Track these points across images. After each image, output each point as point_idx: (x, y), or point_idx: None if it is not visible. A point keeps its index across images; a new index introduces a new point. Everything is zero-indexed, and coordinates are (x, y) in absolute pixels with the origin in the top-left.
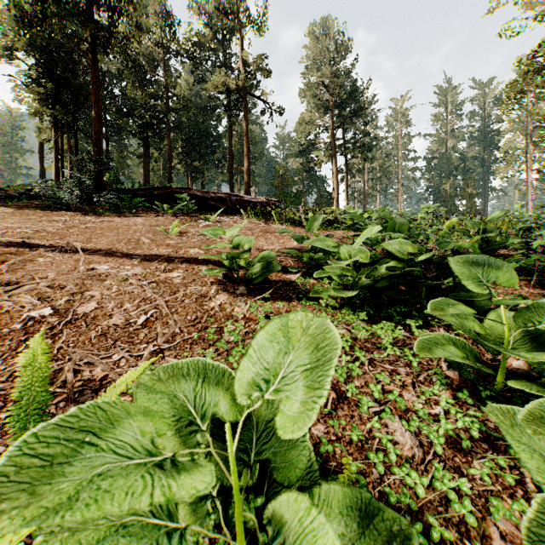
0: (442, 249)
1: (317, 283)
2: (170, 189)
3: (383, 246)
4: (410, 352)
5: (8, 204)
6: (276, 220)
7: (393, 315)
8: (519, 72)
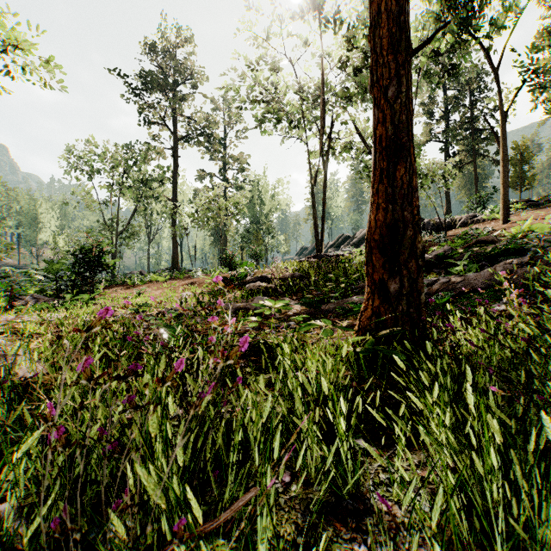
0: None
1: None
2: None
3: None
4: None
5: (535, 208)
6: None
7: None
8: None
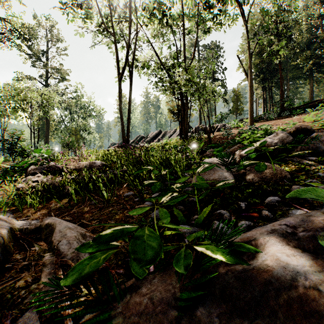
0: None
1: None
2: (317, 101)
3: None
4: None
5: (256, 122)
6: None
7: None
8: None
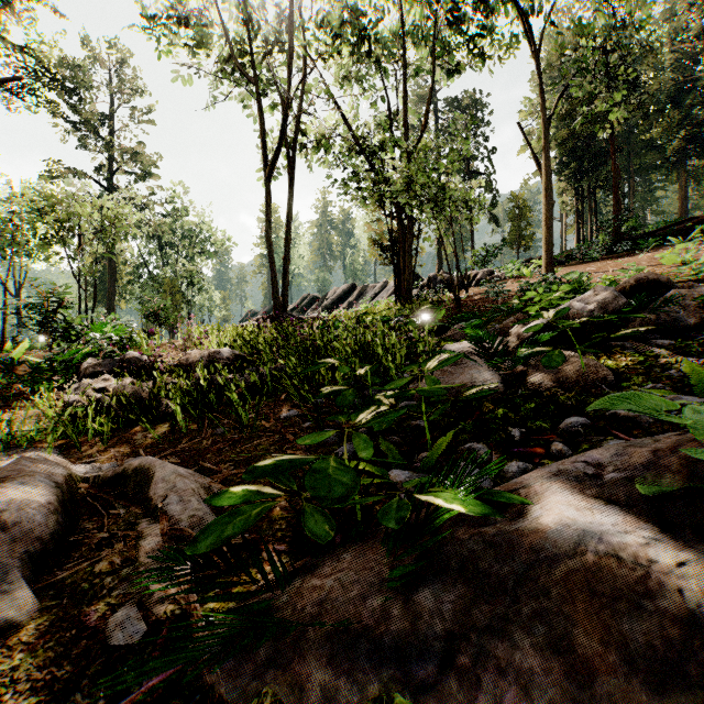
0: None
1: None
2: (694, 219)
3: None
4: None
5: (561, 266)
6: None
7: None
8: None
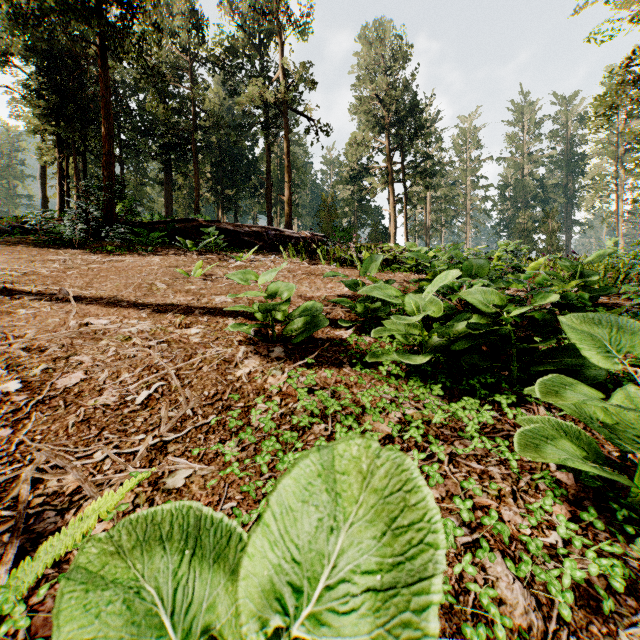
0: (542, 302)
1: (374, 343)
2: (196, 222)
3: (462, 296)
4: (505, 443)
5: None
6: (322, 260)
7: (477, 388)
8: (611, 84)
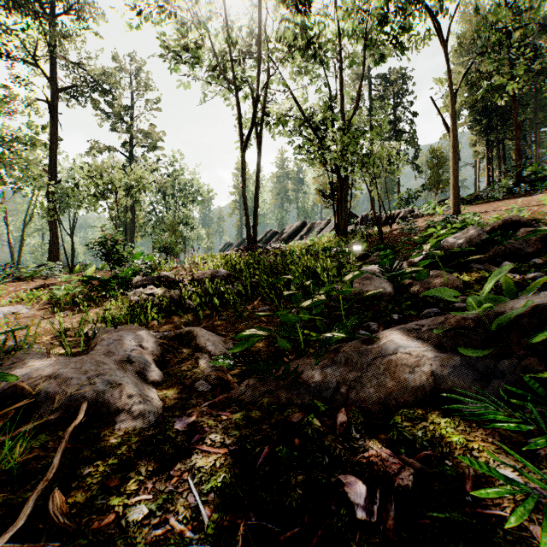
0: None
1: None
2: None
3: None
4: None
5: (469, 205)
6: None
7: None
8: None
